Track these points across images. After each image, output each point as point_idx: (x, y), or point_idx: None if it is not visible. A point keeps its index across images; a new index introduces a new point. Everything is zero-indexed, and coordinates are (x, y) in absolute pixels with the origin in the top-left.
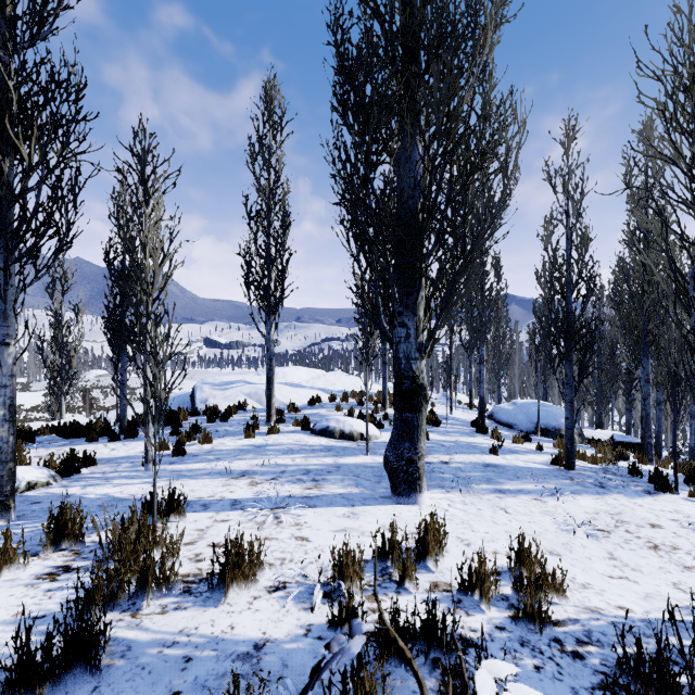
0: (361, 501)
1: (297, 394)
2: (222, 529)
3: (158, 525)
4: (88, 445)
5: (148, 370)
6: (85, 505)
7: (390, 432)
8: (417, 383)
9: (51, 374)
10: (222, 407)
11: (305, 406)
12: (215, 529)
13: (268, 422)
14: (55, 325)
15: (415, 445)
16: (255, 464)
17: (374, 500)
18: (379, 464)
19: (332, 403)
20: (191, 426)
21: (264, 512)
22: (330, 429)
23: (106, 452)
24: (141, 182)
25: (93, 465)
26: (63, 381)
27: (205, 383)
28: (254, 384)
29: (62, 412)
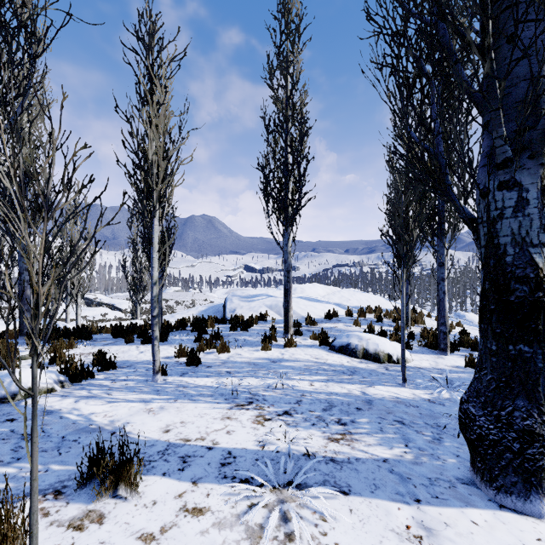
0: (425, 486)
1: (313, 308)
2: (183, 542)
3: (93, 505)
4: (124, 346)
5: (154, 274)
6: (49, 434)
7: (421, 355)
8: (543, 291)
9: (131, 286)
10: (246, 317)
11: (322, 320)
12: (172, 540)
13: (286, 334)
14: (133, 249)
15: (538, 405)
16: (267, 385)
17: (448, 486)
18: (424, 401)
19: (349, 318)
20: (211, 334)
21: (265, 493)
22: (351, 347)
23: (135, 354)
24: (146, 69)
25: (113, 368)
26: (138, 292)
27: (235, 296)
28: (275, 298)
29: (137, 314)
